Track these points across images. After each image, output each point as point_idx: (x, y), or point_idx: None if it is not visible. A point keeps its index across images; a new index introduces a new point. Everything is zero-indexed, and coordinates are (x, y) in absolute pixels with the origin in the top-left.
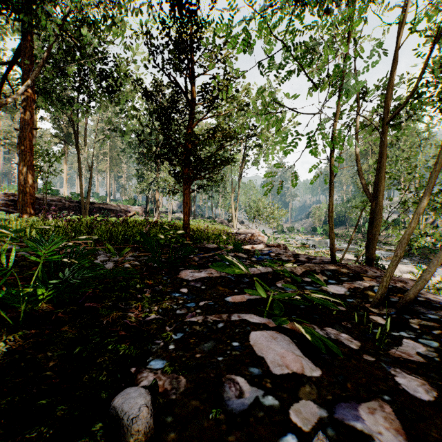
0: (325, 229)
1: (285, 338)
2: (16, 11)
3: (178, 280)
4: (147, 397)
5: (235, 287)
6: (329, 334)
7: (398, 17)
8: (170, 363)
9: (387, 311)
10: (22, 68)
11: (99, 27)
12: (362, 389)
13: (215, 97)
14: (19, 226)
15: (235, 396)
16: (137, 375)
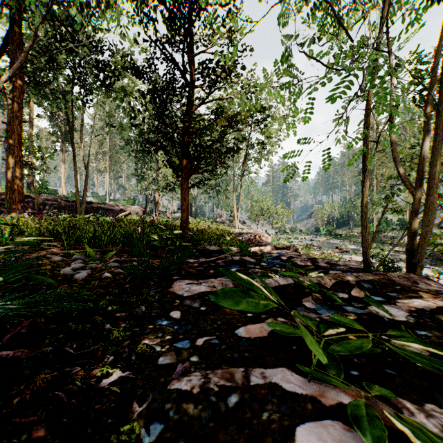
0: (329, 230)
1: None
2: None
3: (169, 296)
4: None
5: None
6: None
7: None
8: None
9: None
10: (10, 56)
11: (94, 15)
12: None
13: (218, 75)
14: None
15: None
16: None
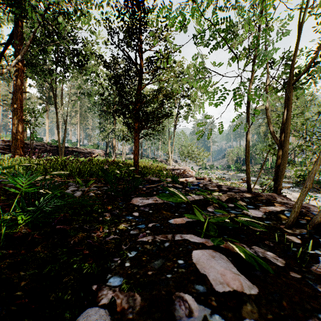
0: (237, 166)
1: (222, 256)
2: (10, 5)
3: (131, 205)
4: (106, 319)
5: (175, 211)
6: (257, 253)
7: (297, 5)
8: (126, 281)
9: (299, 231)
10: (14, 47)
11: (72, 18)
12: (297, 307)
13: (158, 67)
14: (10, 163)
15: (186, 314)
16: (98, 292)
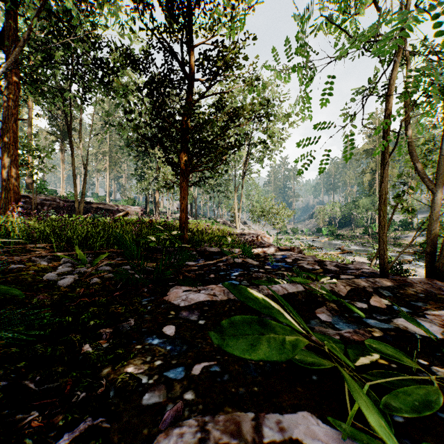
0: (330, 230)
1: None
2: None
3: (163, 306)
4: None
5: None
6: None
7: None
8: None
9: None
10: (5, 52)
11: (92, 11)
12: None
13: (219, 67)
14: None
15: None
16: None
